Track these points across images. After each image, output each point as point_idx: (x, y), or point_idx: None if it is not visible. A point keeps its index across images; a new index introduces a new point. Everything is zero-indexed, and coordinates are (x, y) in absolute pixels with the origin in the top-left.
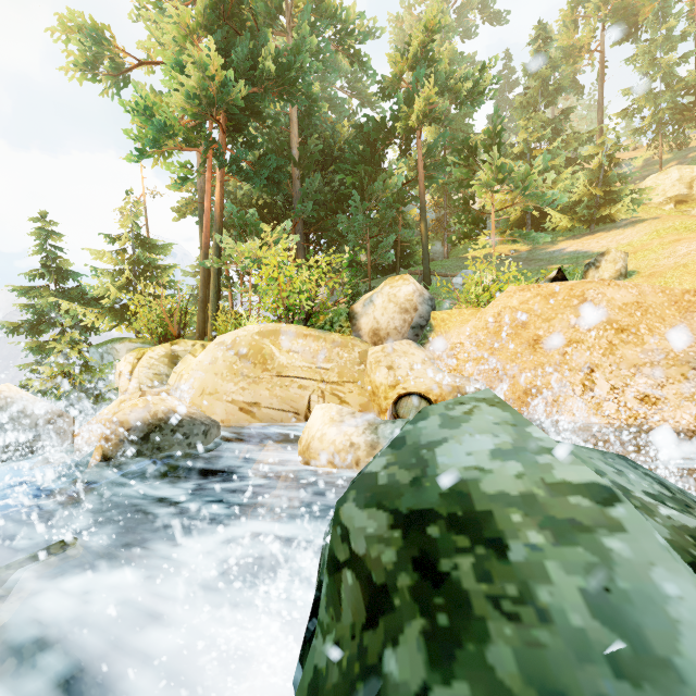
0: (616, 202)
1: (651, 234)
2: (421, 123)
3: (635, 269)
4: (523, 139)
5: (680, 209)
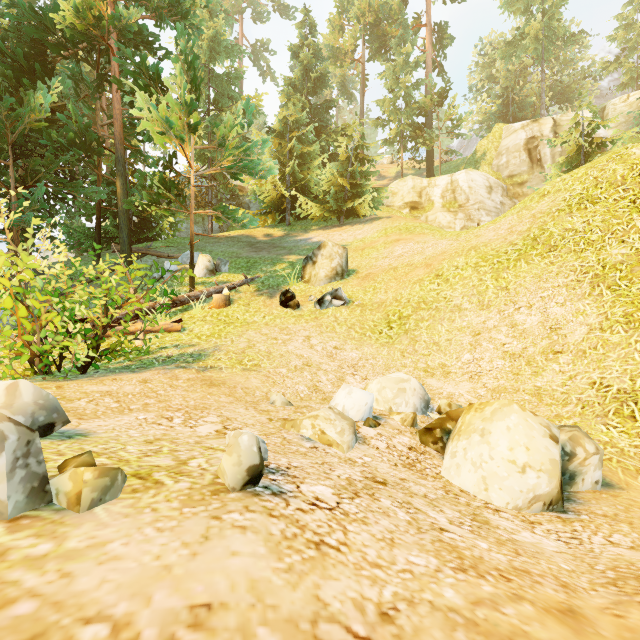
0: (360, 197)
1: (381, 231)
2: (93, 24)
3: (356, 267)
4: (284, 118)
5: (413, 214)
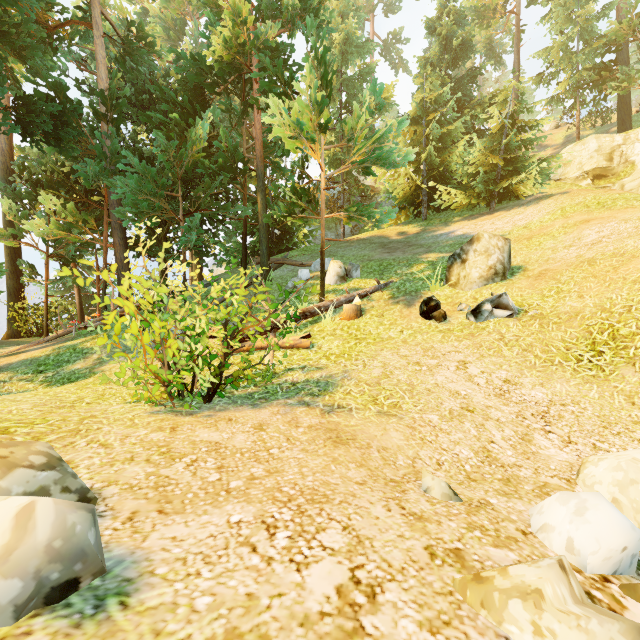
0: (519, 174)
1: (555, 212)
2: (236, 53)
3: (523, 263)
4: (419, 102)
5: (598, 185)
